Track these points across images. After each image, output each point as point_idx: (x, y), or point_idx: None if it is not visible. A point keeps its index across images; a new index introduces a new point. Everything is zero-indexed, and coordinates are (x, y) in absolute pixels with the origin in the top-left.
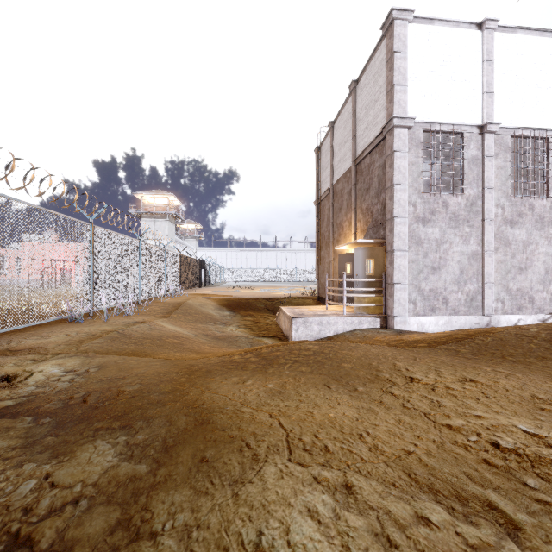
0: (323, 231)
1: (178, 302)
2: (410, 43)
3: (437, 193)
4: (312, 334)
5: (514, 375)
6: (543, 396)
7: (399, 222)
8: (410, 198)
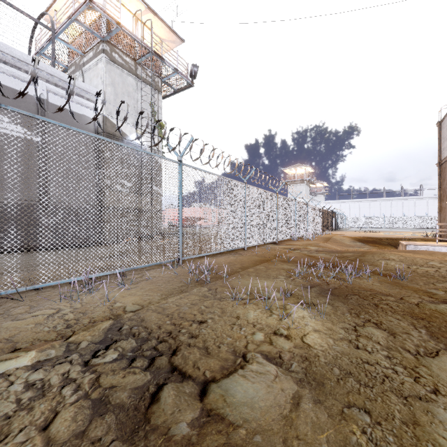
0: (443, 187)
1: (327, 237)
2: None
3: None
4: None
5: None
6: None
7: None
8: None
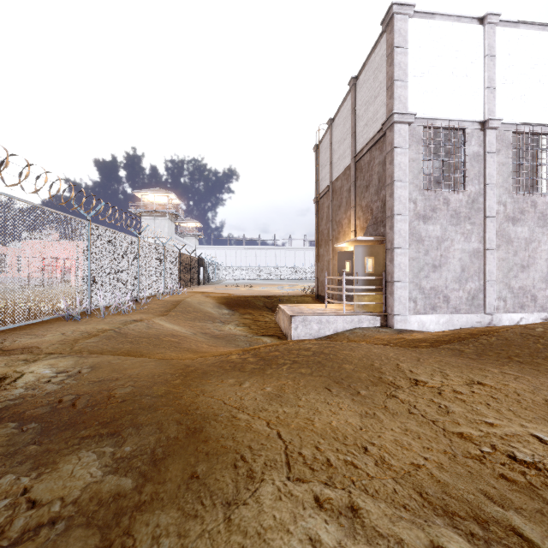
0: (322, 229)
1: (176, 300)
2: (411, 38)
3: (438, 190)
4: (311, 332)
5: (523, 378)
6: None
7: (400, 219)
8: (411, 195)
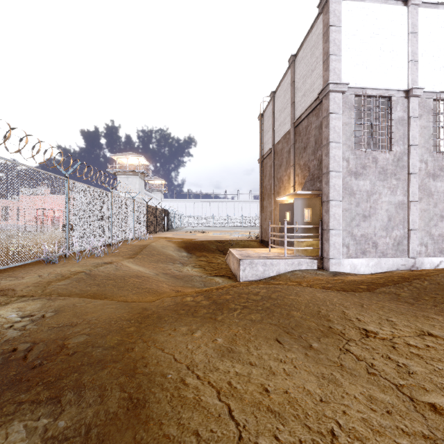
0: (265, 185)
1: (143, 244)
2: (344, 18)
3: (368, 150)
4: (257, 273)
5: None
6: None
7: (334, 175)
8: (344, 155)
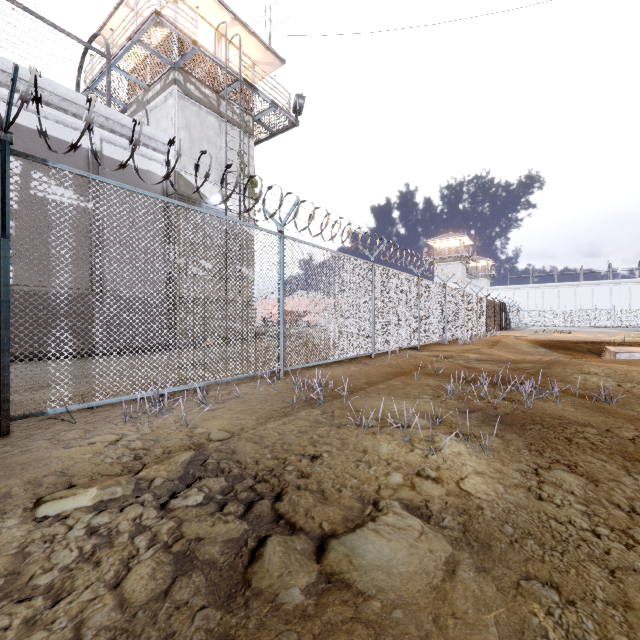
0: None
1: (493, 340)
2: None
3: None
4: None
5: None
6: None
7: None
8: None
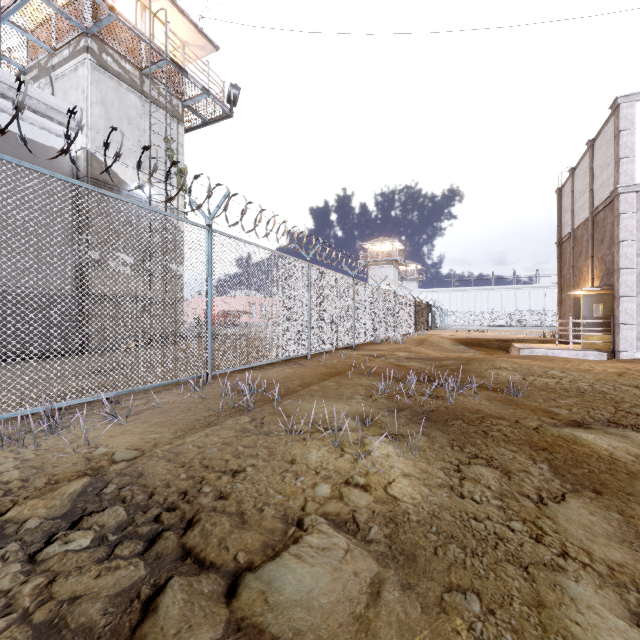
0: (564, 274)
1: (421, 338)
2: (639, 118)
3: None
4: None
5: (633, 364)
6: (627, 366)
7: (626, 272)
8: (639, 251)
